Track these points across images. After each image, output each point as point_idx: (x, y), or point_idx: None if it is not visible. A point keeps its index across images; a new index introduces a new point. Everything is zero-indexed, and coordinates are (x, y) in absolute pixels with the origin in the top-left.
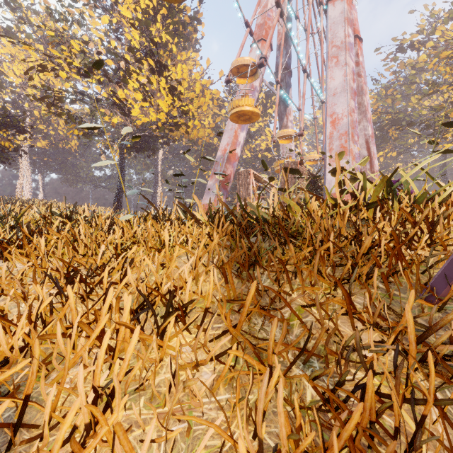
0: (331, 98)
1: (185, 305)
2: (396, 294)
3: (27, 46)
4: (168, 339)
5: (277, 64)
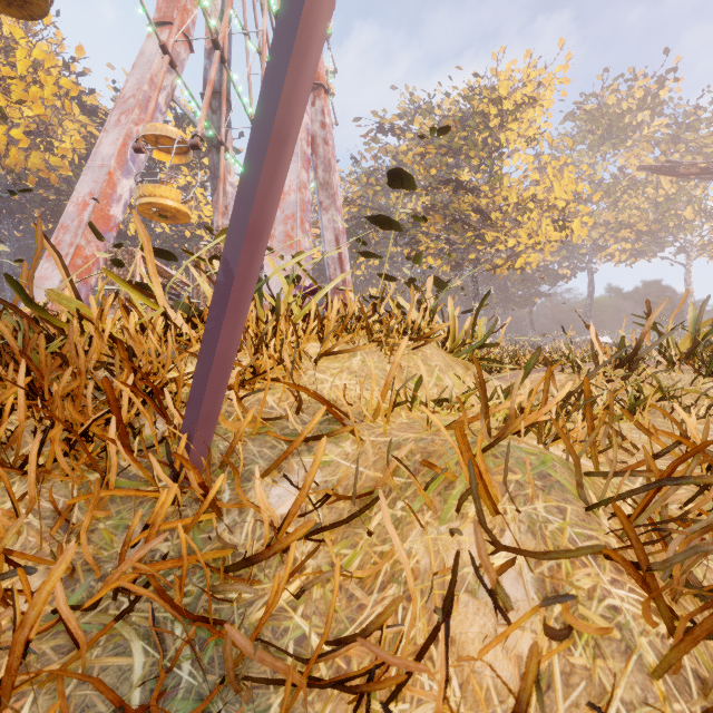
0: None
1: None
2: (138, 477)
3: None
4: None
5: (207, 81)
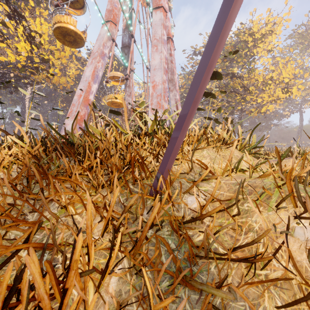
0: (153, 71)
1: None
2: (137, 192)
3: None
4: None
5: (123, 42)
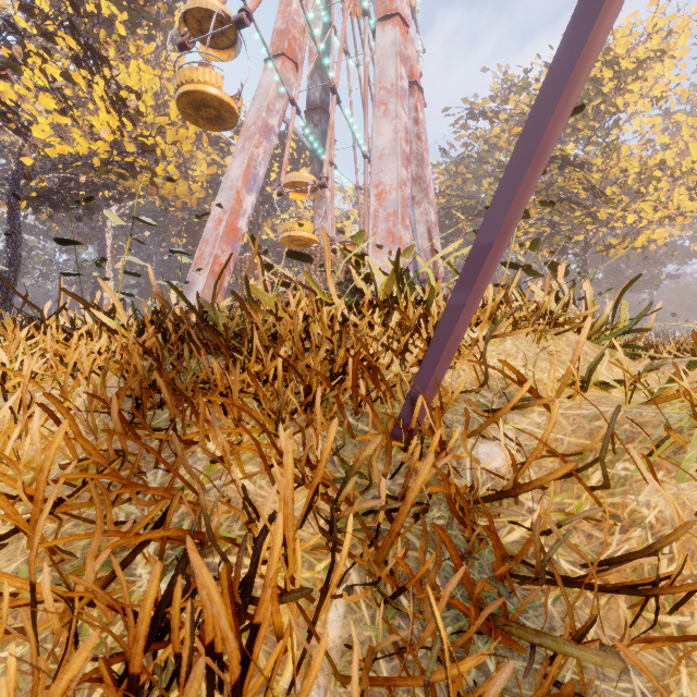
0: (377, 161)
1: None
2: (365, 431)
3: None
4: None
5: (309, 99)
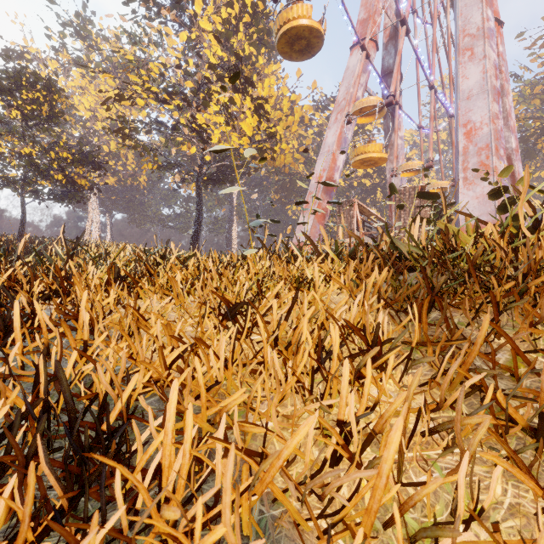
0: (464, 103)
1: (381, 343)
2: None
3: (106, 74)
4: (388, 378)
5: (384, 67)
